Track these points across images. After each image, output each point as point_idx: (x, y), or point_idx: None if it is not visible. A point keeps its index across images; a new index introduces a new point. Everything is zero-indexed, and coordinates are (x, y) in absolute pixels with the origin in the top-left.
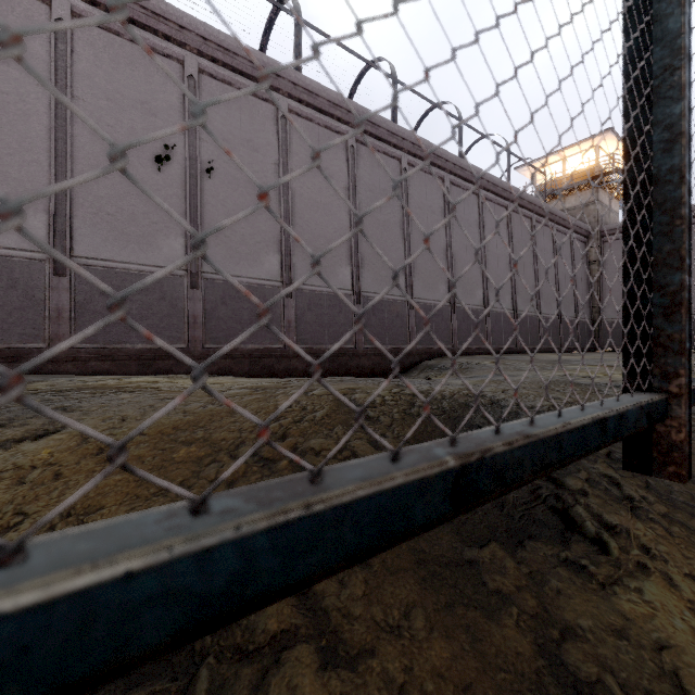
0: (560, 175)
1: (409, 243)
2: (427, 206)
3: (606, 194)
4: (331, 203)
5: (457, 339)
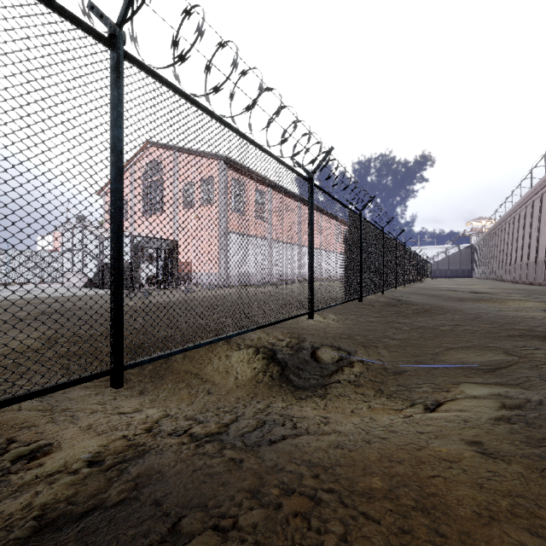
0: None
1: None
2: None
3: None
4: None
5: None
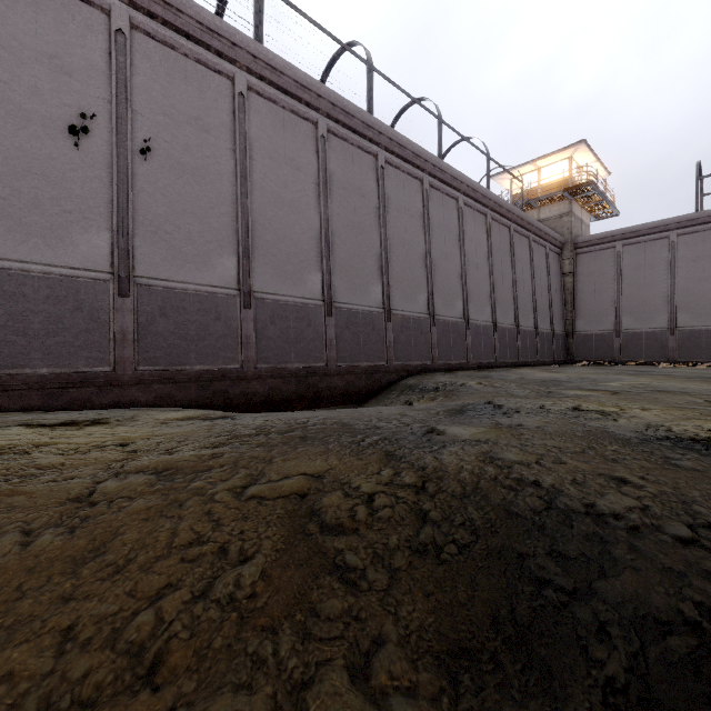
0: (534, 185)
1: (387, 249)
2: (405, 209)
3: (579, 207)
4: (299, 200)
5: (437, 354)
